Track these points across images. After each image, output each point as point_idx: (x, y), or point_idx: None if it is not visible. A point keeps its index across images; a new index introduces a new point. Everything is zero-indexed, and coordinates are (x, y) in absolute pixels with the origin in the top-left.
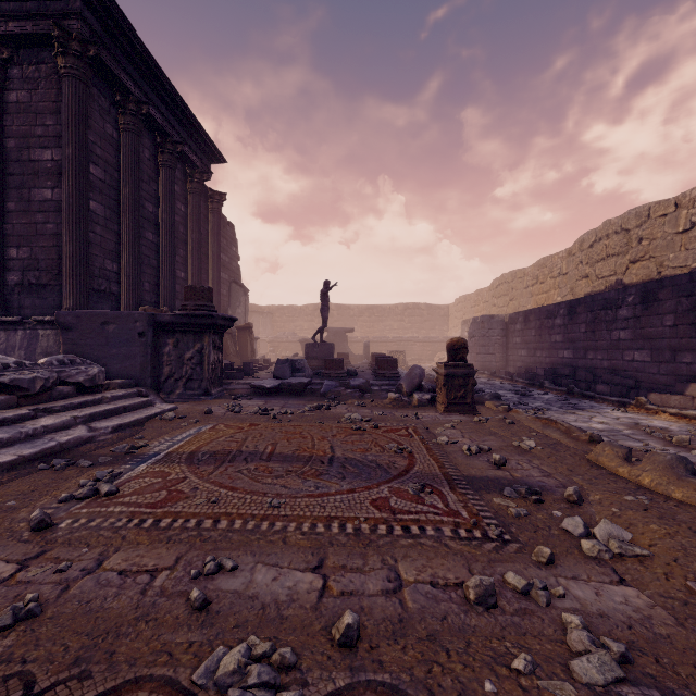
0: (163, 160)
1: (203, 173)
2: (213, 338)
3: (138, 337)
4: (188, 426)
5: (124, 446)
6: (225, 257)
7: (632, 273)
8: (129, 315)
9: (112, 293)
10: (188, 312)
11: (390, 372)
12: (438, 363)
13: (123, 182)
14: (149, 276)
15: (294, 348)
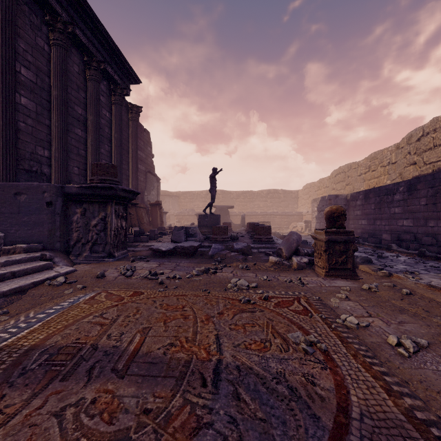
0: (90, 74)
1: (123, 89)
2: (116, 208)
3: (46, 206)
4: (70, 294)
5: None
6: (142, 154)
7: None
8: (38, 187)
9: (43, 173)
10: (91, 184)
11: (266, 237)
12: (316, 230)
13: (53, 85)
14: (78, 163)
15: (192, 220)
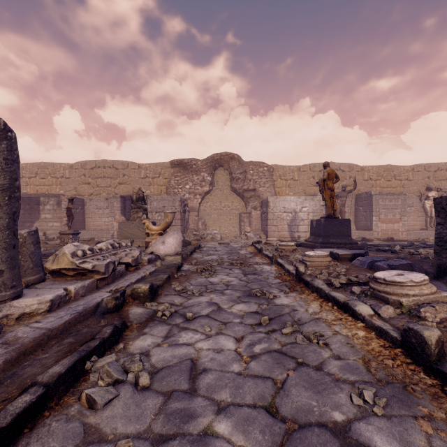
0: None
1: None
2: None
3: None
4: None
5: None
6: None
7: None
8: None
9: None
10: None
11: None
12: None
13: None
14: None
15: None
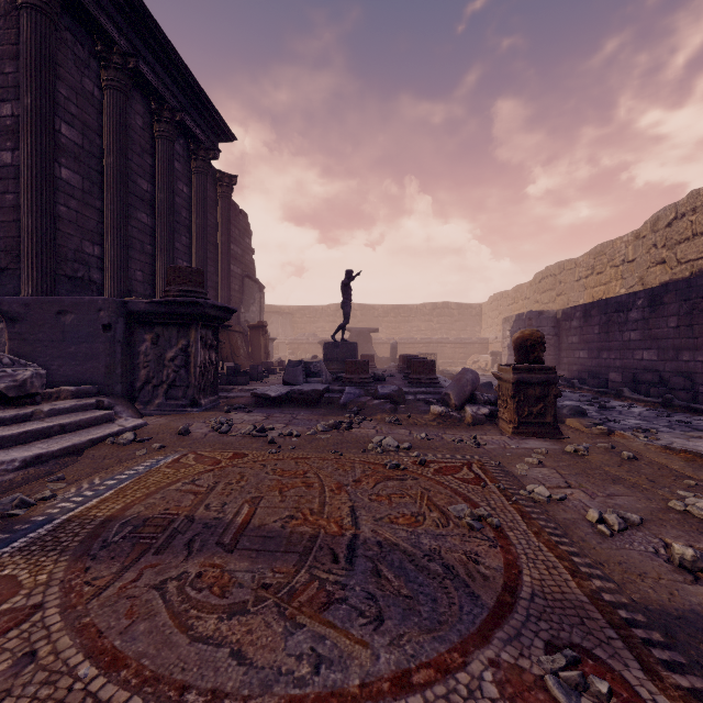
0: (159, 130)
1: (209, 150)
2: (203, 333)
3: (102, 331)
4: (144, 456)
5: (14, 498)
6: (237, 248)
7: None
8: (91, 302)
9: (92, 281)
10: (168, 298)
11: (427, 377)
12: (501, 366)
13: (106, 149)
14: (142, 264)
15: (314, 350)
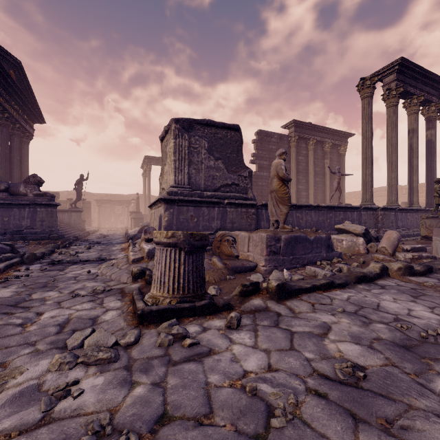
0: None
1: None
2: None
3: None
4: None
5: None
6: None
7: None
8: None
9: None
10: None
11: None
12: None
13: None
14: None
15: None
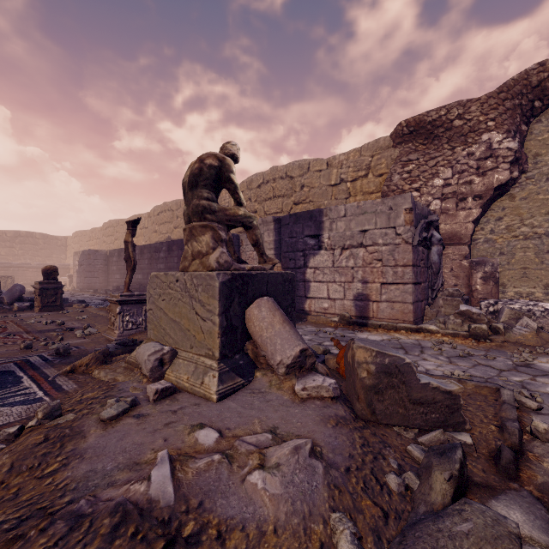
0: None
1: None
2: None
3: None
4: None
5: None
6: None
7: (174, 234)
8: None
9: None
10: None
11: None
12: (36, 282)
13: None
14: None
15: None
